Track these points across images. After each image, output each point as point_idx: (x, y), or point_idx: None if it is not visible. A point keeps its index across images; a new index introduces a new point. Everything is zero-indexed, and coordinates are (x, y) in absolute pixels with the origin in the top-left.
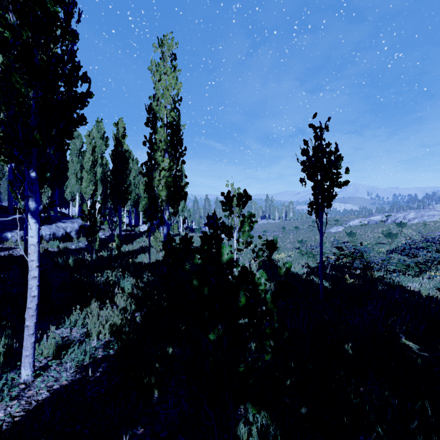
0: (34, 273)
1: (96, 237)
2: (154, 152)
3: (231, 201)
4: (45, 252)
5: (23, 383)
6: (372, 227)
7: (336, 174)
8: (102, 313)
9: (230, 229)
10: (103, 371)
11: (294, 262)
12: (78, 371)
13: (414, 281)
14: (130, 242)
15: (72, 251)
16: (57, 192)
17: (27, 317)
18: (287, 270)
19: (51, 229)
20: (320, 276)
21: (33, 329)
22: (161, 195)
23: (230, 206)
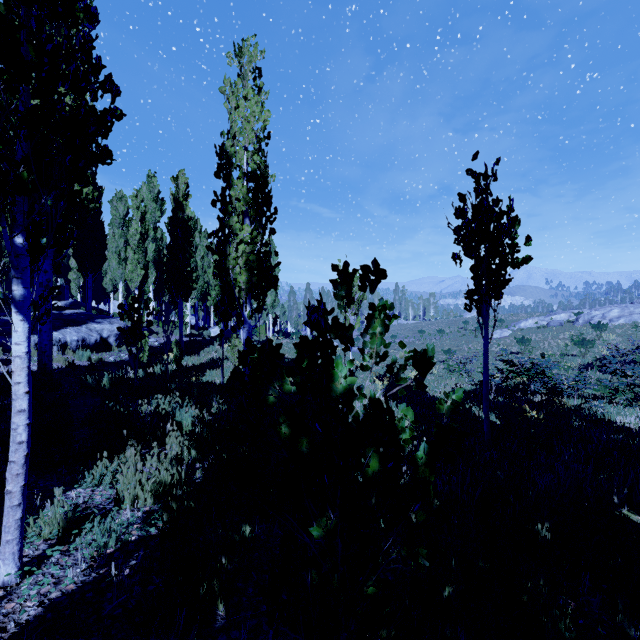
0: (21, 405)
1: (144, 345)
2: (228, 216)
3: (349, 281)
4: (69, 367)
5: (1, 587)
6: (555, 330)
7: (511, 247)
8: (141, 466)
9: (348, 330)
10: (136, 566)
11: (439, 382)
12: (96, 565)
13: (627, 413)
14: (195, 352)
15: (110, 366)
16: (90, 280)
17: (8, 477)
18: (455, 406)
19: (79, 332)
20: (484, 405)
21: (19, 497)
22: (238, 281)
23: (348, 290)
